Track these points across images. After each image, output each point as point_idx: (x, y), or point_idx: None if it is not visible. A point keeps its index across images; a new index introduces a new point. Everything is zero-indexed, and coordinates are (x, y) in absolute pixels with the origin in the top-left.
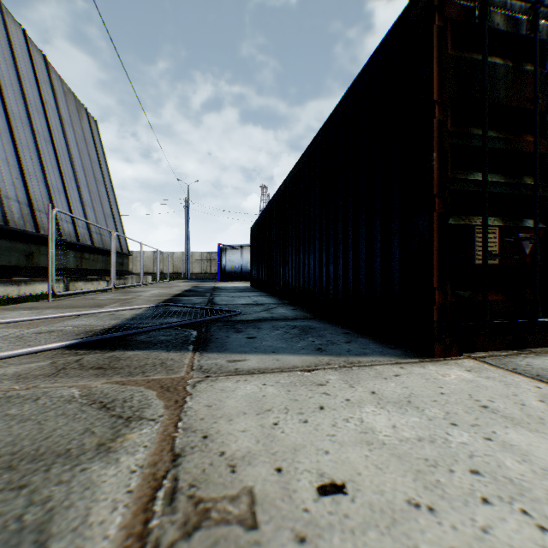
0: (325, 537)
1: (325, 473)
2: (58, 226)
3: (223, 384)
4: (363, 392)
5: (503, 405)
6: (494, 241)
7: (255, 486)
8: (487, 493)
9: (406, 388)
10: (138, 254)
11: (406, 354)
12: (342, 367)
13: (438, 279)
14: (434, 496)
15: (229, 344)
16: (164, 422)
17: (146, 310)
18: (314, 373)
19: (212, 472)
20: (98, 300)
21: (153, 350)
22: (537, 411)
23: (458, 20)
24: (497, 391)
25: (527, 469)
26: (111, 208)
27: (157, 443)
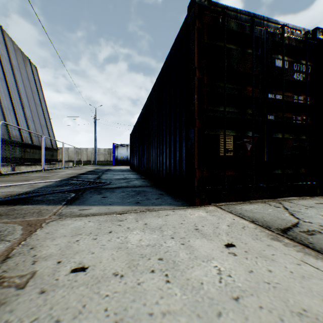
0: (56, 290)
1: (82, 263)
2: (9, 132)
3: (66, 221)
4: (140, 224)
5: (207, 228)
6: (231, 143)
7: (39, 270)
8: (157, 268)
9: (165, 221)
10: (65, 149)
11: (183, 204)
12: (141, 212)
13: (198, 163)
14: (129, 270)
15: (88, 201)
16: (15, 242)
17: (55, 182)
18: (123, 215)
19: (22, 264)
20: (29, 177)
21: (40, 205)
22: (221, 230)
23: (211, 24)
24: (211, 222)
25: (188, 257)
26: (46, 121)
27: (2, 252)
